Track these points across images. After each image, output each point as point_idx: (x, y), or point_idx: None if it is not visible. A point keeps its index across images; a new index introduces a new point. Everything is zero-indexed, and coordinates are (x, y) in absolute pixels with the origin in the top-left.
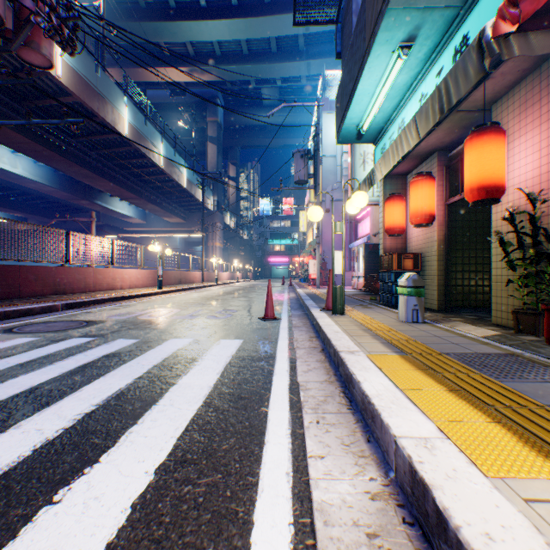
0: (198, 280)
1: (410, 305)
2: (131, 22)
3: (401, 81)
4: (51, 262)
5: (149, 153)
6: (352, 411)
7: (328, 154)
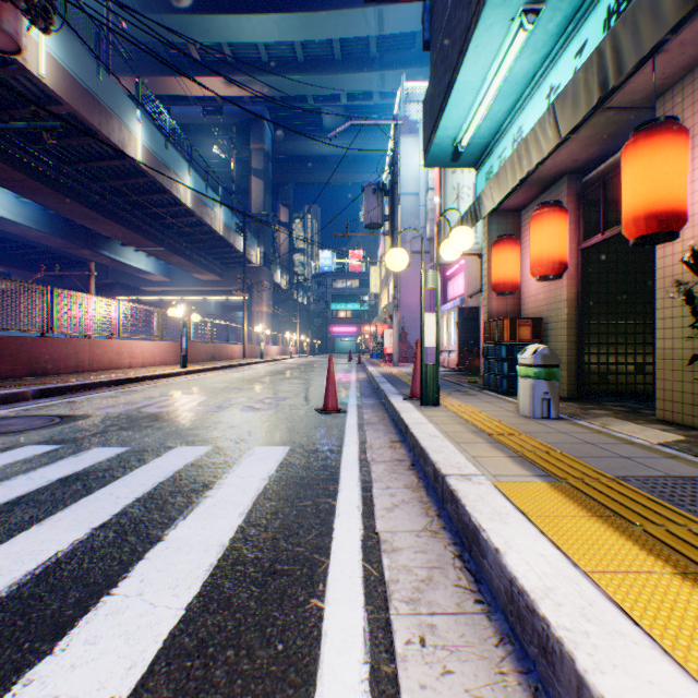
0: (238, 356)
1: (538, 393)
2: (148, 14)
3: (520, 69)
4: (26, 331)
5: (172, 187)
6: (486, 608)
7: (409, 190)
